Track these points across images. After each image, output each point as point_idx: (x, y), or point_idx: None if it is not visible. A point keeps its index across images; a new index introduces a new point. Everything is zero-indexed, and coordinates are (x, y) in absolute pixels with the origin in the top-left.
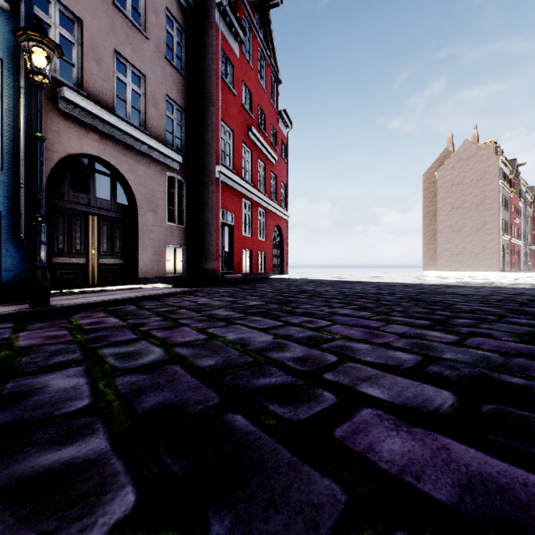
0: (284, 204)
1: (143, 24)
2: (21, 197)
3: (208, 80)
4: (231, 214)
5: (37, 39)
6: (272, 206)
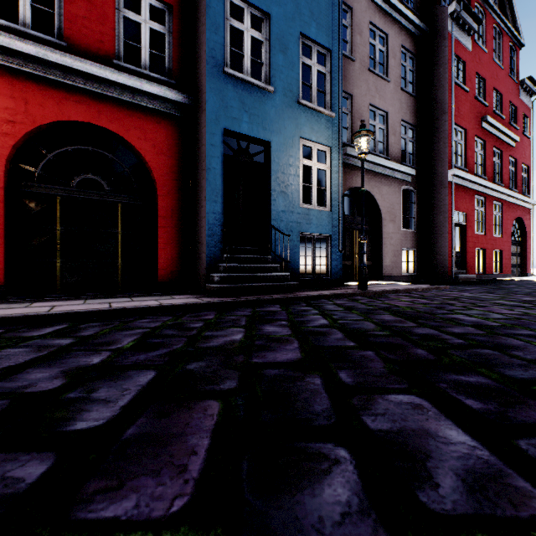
0: (527, 190)
1: (385, 72)
2: (339, 225)
3: (439, 91)
4: (463, 213)
5: (364, 134)
6: (510, 197)
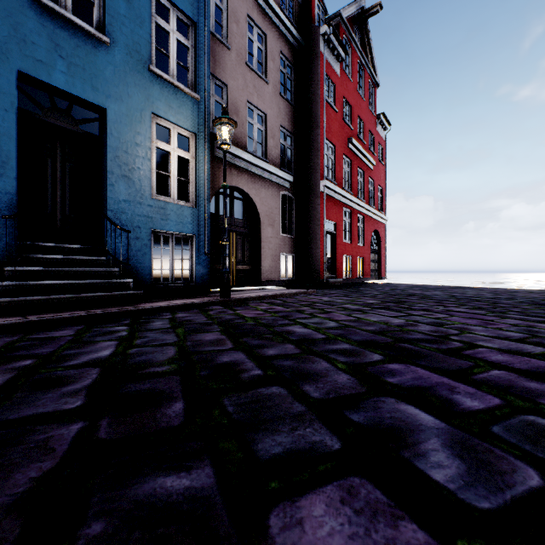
0: (382, 208)
1: (264, 72)
2: (205, 225)
3: (314, 105)
4: (333, 223)
5: (226, 122)
6: (370, 212)
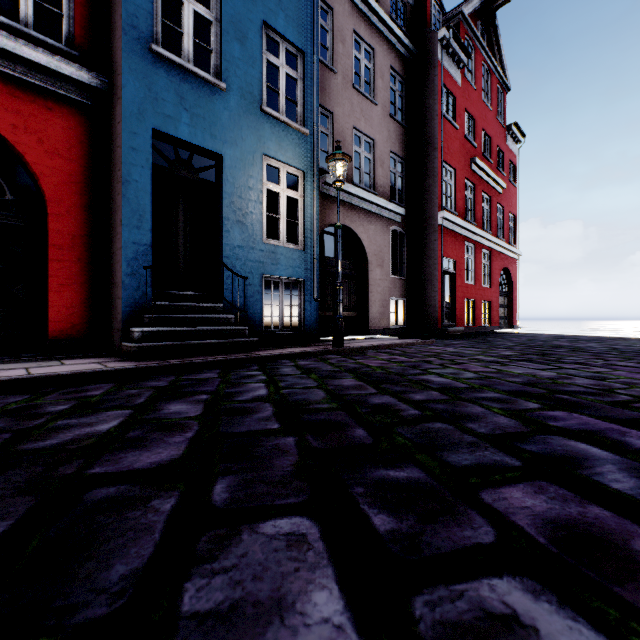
0: (513, 240)
1: (372, 93)
2: (314, 268)
3: (429, 123)
4: (453, 261)
5: (340, 158)
6: (498, 246)
